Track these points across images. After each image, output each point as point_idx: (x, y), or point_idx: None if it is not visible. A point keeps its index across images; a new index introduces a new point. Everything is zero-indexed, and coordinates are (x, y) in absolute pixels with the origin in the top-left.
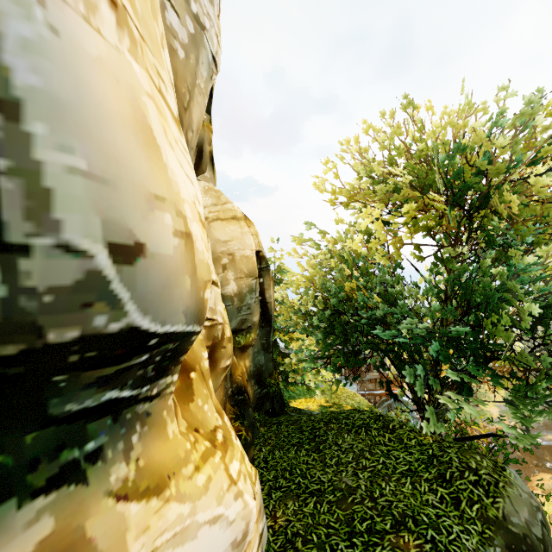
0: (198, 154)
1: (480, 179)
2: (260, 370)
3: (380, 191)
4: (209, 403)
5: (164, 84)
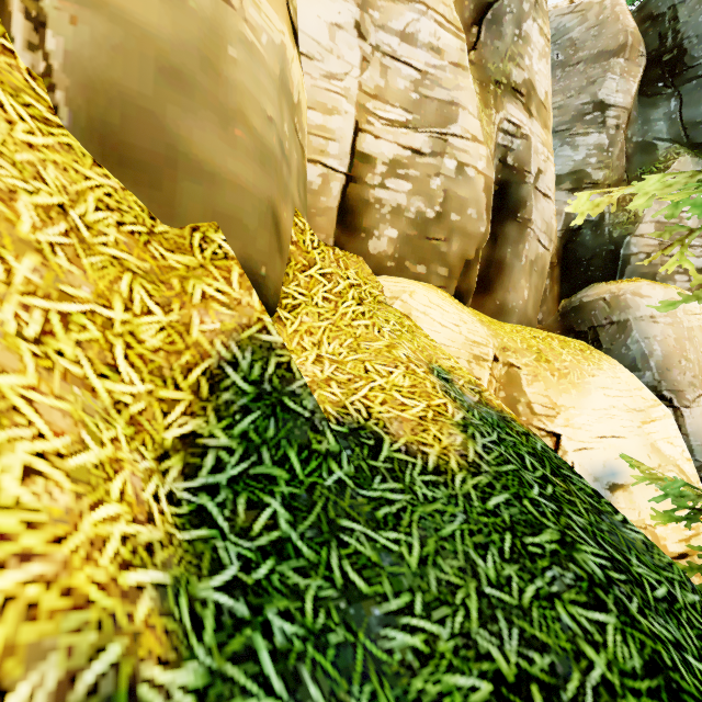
0: None
1: None
2: None
3: None
4: None
5: None
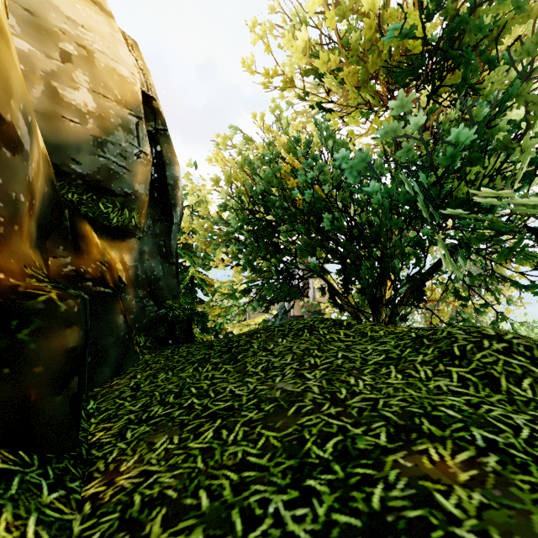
0: None
1: None
2: (154, 283)
3: None
4: None
5: None
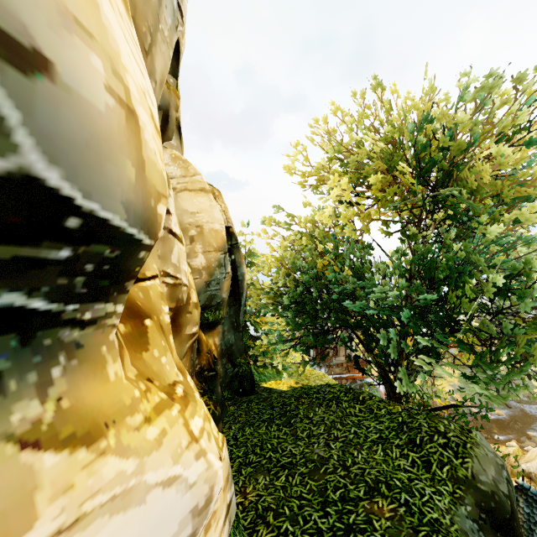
0: (164, 119)
1: (445, 156)
2: (229, 349)
3: (350, 165)
4: (167, 356)
5: None
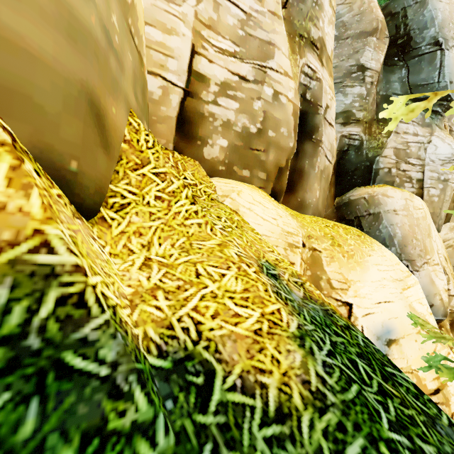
0: None
1: None
2: None
3: None
4: None
5: (434, 260)
